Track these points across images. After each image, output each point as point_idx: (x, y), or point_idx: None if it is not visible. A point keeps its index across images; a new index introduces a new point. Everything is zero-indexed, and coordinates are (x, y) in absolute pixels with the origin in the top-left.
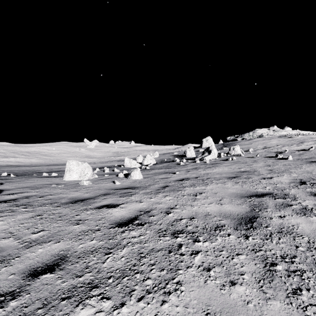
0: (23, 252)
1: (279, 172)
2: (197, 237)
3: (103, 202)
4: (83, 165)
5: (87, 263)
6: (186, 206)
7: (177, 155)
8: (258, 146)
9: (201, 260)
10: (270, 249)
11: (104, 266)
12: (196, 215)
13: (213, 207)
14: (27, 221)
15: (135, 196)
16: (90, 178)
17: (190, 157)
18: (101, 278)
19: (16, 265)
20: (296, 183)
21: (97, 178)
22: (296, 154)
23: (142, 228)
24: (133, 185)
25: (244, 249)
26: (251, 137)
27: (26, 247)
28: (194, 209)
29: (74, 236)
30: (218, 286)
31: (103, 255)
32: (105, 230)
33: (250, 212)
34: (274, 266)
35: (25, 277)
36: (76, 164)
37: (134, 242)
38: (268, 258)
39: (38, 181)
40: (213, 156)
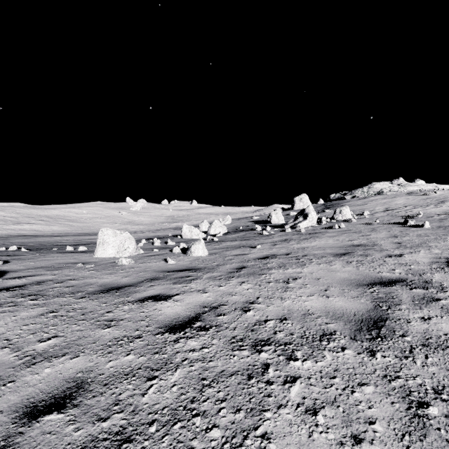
0: (22, 372)
1: (411, 246)
2: (293, 351)
3: (149, 291)
4: (123, 236)
5: (117, 396)
6: (273, 299)
7: (258, 220)
8: (377, 208)
9: (300, 394)
10: (413, 376)
11: (145, 402)
12: (289, 314)
13: (315, 302)
14: (34, 322)
15: (196, 283)
16: (132, 255)
17: (277, 223)
18: (139, 424)
19: (7, 397)
20: (441, 264)
21: (142, 255)
22: (436, 219)
23: (206, 335)
24: (194, 266)
25: (370, 375)
26: (366, 194)
27: (27, 364)
28: (286, 304)
29: (101, 347)
30: (333, 445)
31: (143, 380)
32: (149, 337)
33: (374, 310)
34: (424, 409)
35: (18, 418)
36: (112, 233)
37: (192, 358)
38: (413, 392)
39: (58, 259)
40: (310, 222)
